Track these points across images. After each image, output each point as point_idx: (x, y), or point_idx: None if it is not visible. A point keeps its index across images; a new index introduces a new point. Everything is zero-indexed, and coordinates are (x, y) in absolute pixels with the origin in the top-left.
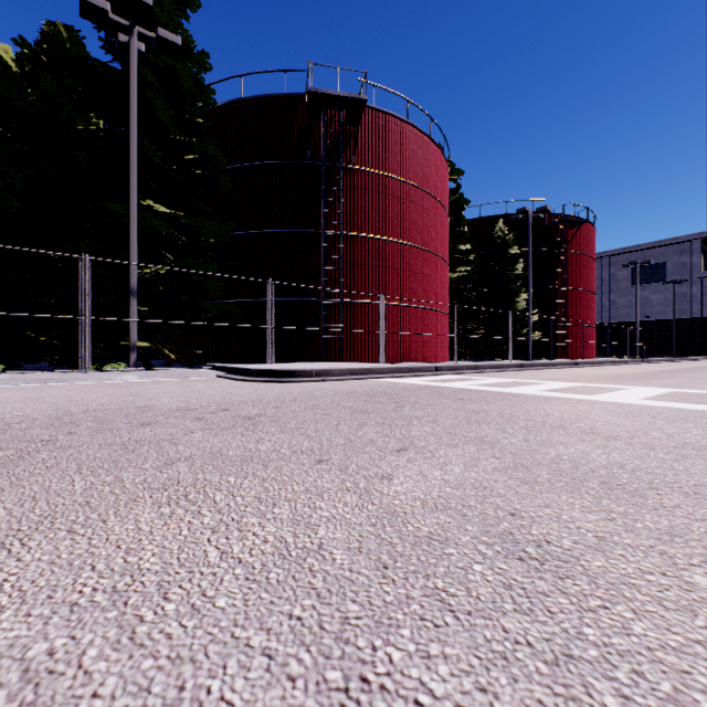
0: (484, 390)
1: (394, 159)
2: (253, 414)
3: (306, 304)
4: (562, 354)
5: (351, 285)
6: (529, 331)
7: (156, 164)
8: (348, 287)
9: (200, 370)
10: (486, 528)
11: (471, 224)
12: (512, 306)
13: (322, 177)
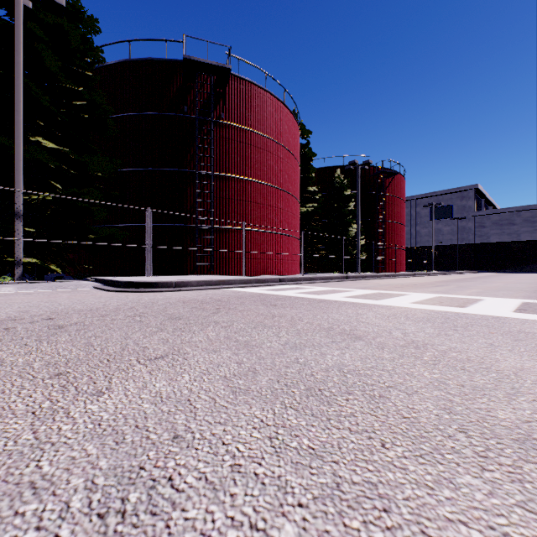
0: (301, 297)
1: (255, 118)
2: (69, 323)
3: (183, 228)
4: (382, 268)
5: (221, 214)
6: (358, 252)
7: (45, 106)
8: (218, 216)
9: (82, 282)
10: (121, 462)
11: (318, 172)
12: (346, 233)
13: (196, 127)
